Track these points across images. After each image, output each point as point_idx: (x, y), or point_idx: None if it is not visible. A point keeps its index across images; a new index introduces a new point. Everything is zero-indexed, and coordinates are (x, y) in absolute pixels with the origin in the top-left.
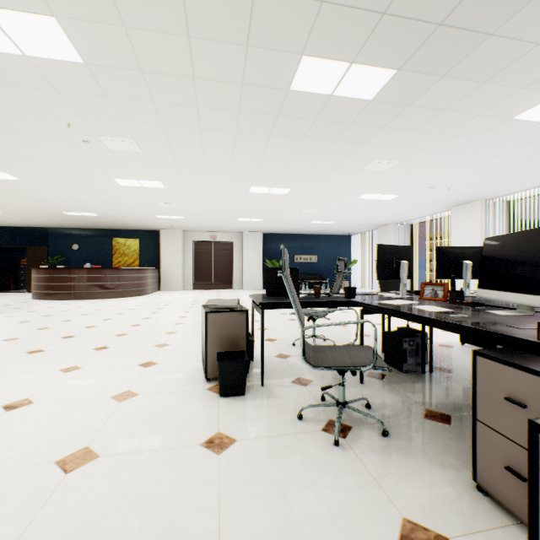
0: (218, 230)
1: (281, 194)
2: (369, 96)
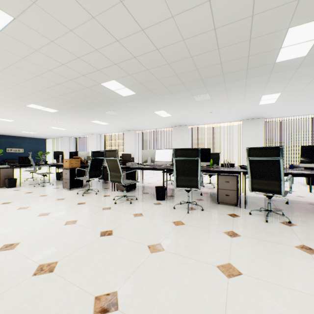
0: None
1: (8, 121)
2: (52, 112)
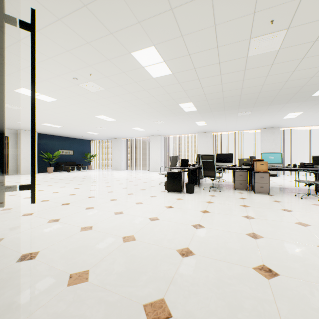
0: None
1: (107, 120)
2: (186, 111)
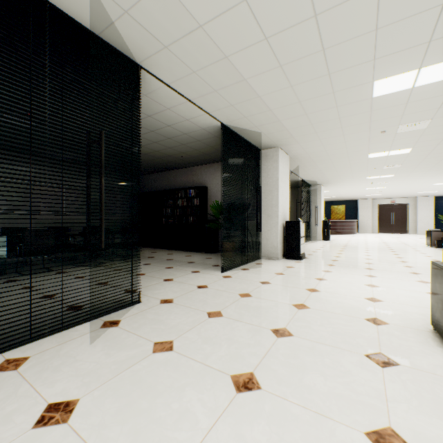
0: (396, 197)
1: None
2: None
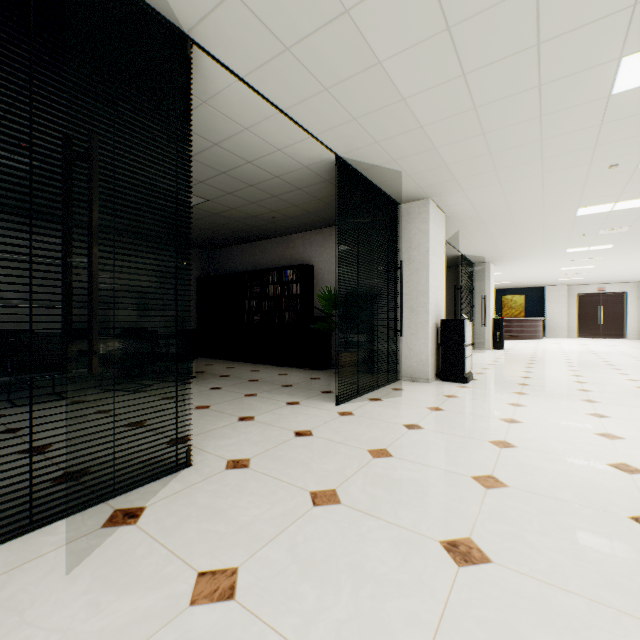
0: (607, 283)
1: None
2: None
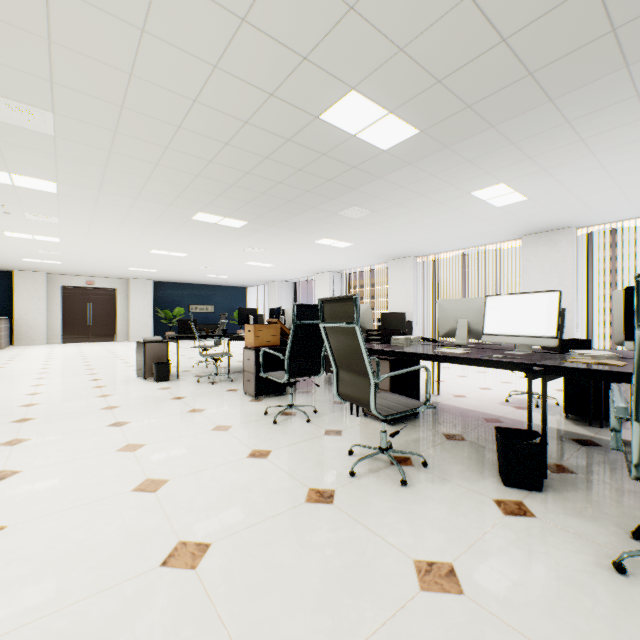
0: (98, 276)
1: (180, 256)
2: (238, 227)
